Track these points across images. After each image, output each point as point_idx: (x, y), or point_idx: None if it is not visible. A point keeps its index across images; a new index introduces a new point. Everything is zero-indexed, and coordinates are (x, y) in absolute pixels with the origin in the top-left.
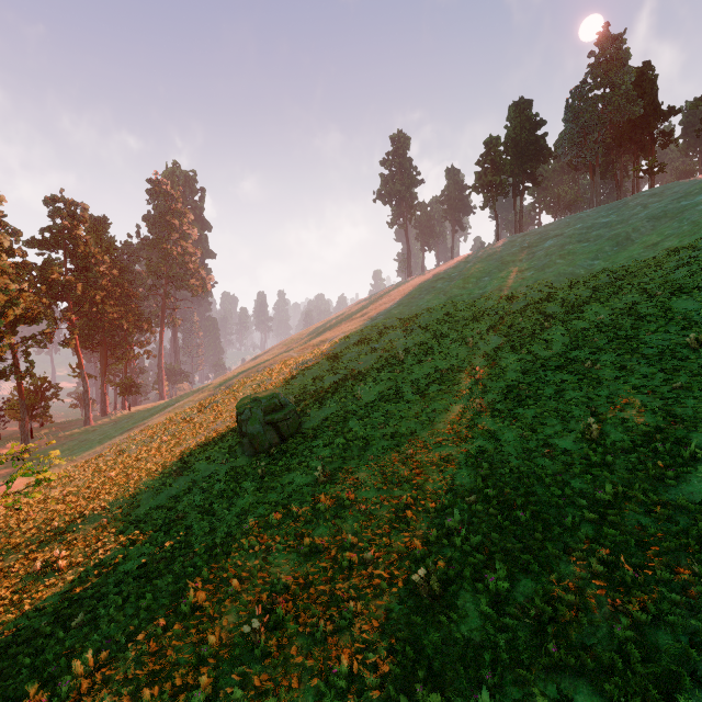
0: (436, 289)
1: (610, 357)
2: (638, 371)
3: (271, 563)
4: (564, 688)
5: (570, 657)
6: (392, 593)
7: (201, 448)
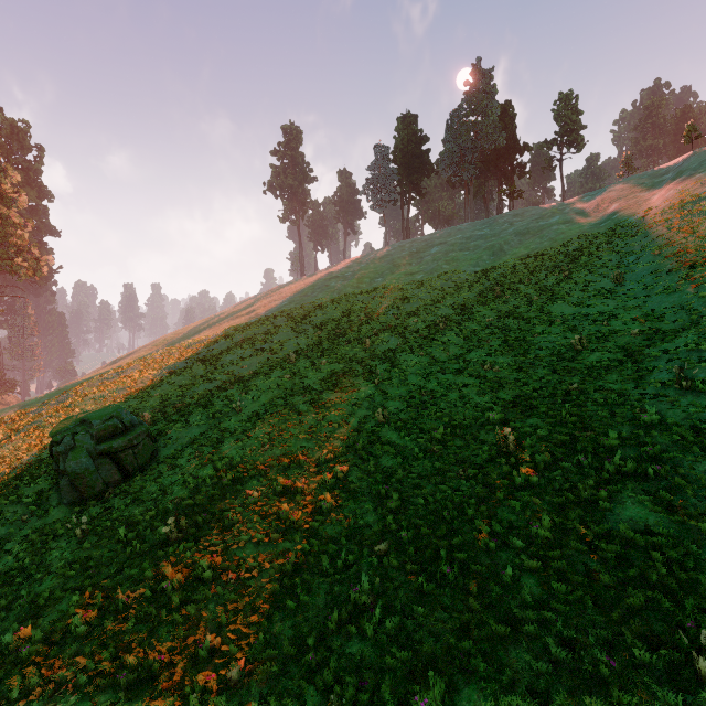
0: (329, 287)
1: (506, 358)
2: (534, 373)
3: None
4: None
5: None
6: None
7: None
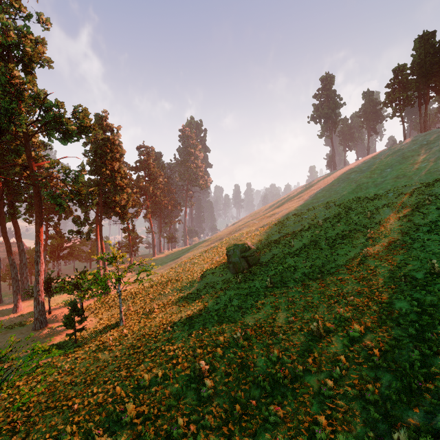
0: (349, 179)
1: None
2: None
3: (244, 317)
4: (378, 375)
5: (384, 364)
6: (301, 334)
7: (209, 268)
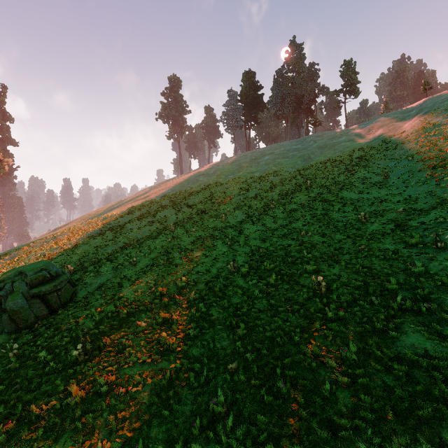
0: (198, 181)
1: (315, 227)
2: (334, 237)
3: None
4: None
5: None
6: None
7: None
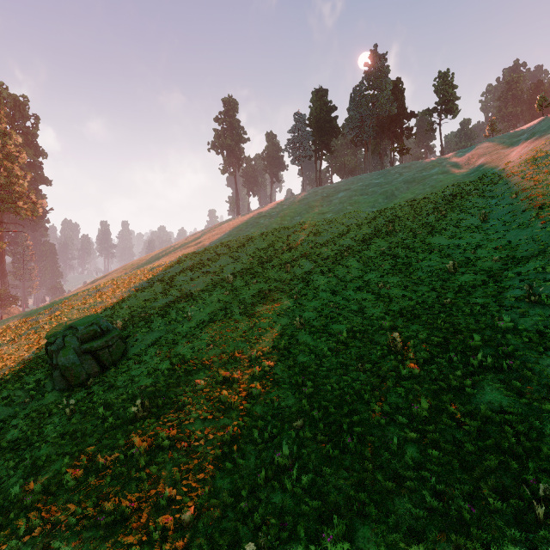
0: (259, 224)
1: (395, 279)
2: (417, 290)
3: None
4: None
5: None
6: None
7: None
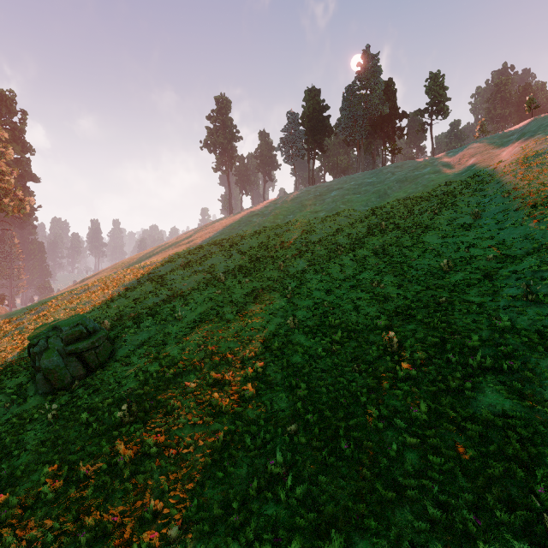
0: (252, 222)
1: (389, 277)
2: (412, 289)
3: None
4: None
5: None
6: None
7: None
